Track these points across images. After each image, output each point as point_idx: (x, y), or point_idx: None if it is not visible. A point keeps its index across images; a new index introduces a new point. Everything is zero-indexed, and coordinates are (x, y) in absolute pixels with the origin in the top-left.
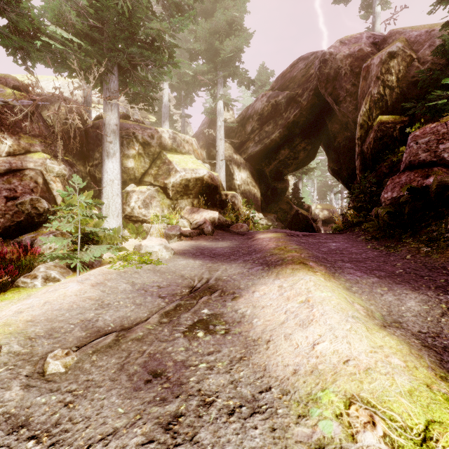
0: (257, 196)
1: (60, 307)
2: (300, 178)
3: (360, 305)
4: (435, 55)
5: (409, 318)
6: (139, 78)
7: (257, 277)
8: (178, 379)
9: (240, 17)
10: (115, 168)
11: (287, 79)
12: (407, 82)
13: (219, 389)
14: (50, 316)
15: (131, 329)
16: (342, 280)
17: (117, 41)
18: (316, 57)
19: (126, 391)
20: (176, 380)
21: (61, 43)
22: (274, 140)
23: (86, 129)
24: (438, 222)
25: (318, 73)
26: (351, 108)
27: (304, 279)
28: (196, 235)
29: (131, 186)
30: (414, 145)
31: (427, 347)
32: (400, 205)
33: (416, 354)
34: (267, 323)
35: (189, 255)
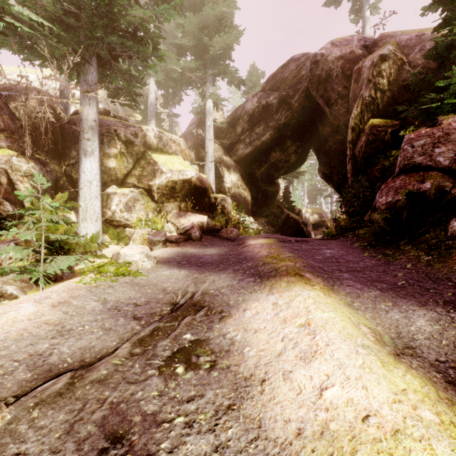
0: (247, 199)
1: (6, 337)
2: (291, 182)
3: (367, 326)
4: (426, 59)
5: (422, 342)
6: (120, 70)
7: (249, 291)
8: (145, 445)
9: (230, 13)
10: (93, 167)
11: (278, 80)
12: (399, 86)
13: None
14: None
15: (92, 366)
16: (342, 295)
17: (95, 28)
18: (307, 58)
19: None
20: (142, 448)
21: (30, 26)
22: (265, 142)
23: (62, 125)
24: (436, 229)
25: (310, 74)
26: (343, 111)
27: (301, 295)
28: (182, 241)
29: (112, 188)
30: (410, 148)
31: (452, 384)
32: (397, 210)
33: (445, 399)
34: (261, 354)
35: (174, 263)
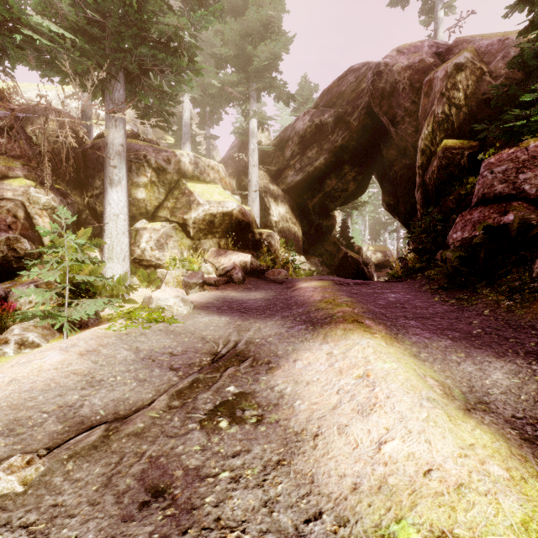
0: (298, 235)
1: (32, 387)
2: (349, 214)
3: (434, 379)
4: (510, 68)
5: (497, 397)
6: (151, 87)
7: (300, 340)
8: (188, 499)
9: (277, 18)
10: (120, 199)
11: (334, 95)
12: (477, 100)
13: (248, 515)
14: (16, 400)
15: (128, 418)
16: (407, 344)
17: (123, 39)
18: (369, 68)
19: (110, 523)
20: (185, 501)
21: (49, 39)
22: (319, 168)
23: (84, 150)
24: (519, 269)
25: (372, 87)
26: (411, 130)
27: (360, 344)
28: (222, 283)
29: (142, 223)
30: (489, 175)
31: (528, 441)
32: (473, 247)
33: (518, 455)
34: (314, 408)
35: (214, 309)
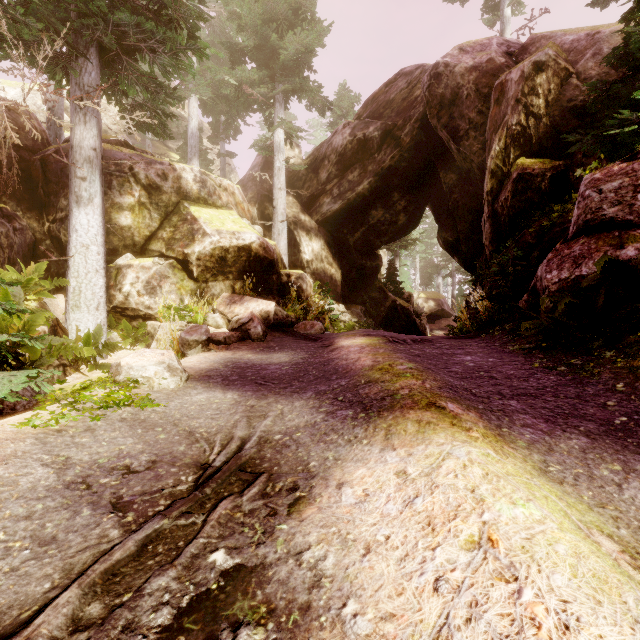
0: (335, 278)
1: None
2: (397, 254)
3: (604, 533)
4: (608, 64)
5: None
6: (137, 72)
7: (345, 438)
8: None
9: (310, 0)
10: (92, 223)
11: (380, 104)
12: (562, 108)
13: None
14: None
15: None
16: (521, 447)
17: None
18: (424, 72)
19: None
20: None
21: None
22: (362, 195)
23: (44, 157)
24: None
25: (428, 94)
26: (477, 147)
27: (454, 457)
28: (235, 341)
29: (126, 258)
30: (595, 194)
31: None
32: (580, 292)
33: None
34: (388, 633)
35: (218, 380)
